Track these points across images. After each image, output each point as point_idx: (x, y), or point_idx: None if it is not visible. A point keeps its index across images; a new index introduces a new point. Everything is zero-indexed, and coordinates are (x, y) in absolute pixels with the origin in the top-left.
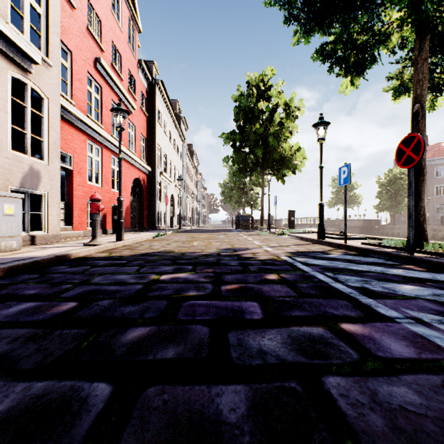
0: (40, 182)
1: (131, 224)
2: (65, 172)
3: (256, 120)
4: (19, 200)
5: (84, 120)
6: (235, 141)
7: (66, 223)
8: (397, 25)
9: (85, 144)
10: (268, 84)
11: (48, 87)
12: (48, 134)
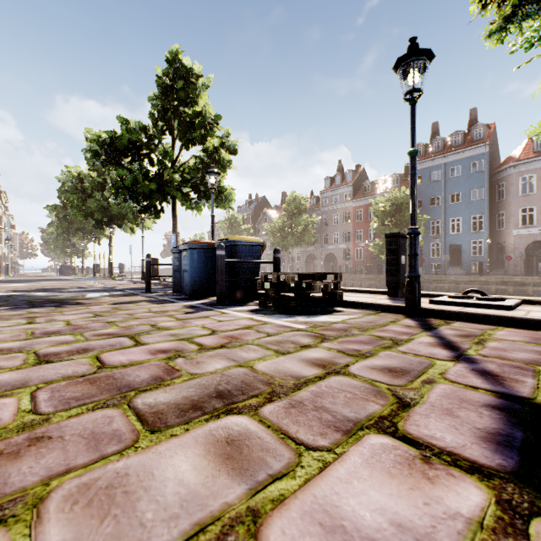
0: None
1: None
2: None
3: None
4: None
5: None
6: (59, 213)
7: None
8: None
9: None
10: None
11: None
12: None
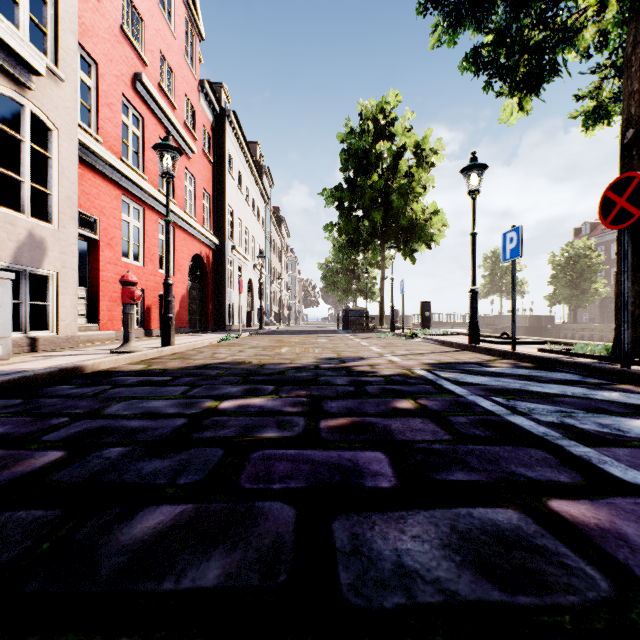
0: (45, 256)
1: (189, 322)
2: (88, 243)
3: (373, 169)
4: (7, 283)
5: (116, 165)
6: (342, 201)
7: (90, 319)
8: (594, 11)
9: (118, 202)
10: (391, 116)
11: (58, 111)
12: (59, 184)
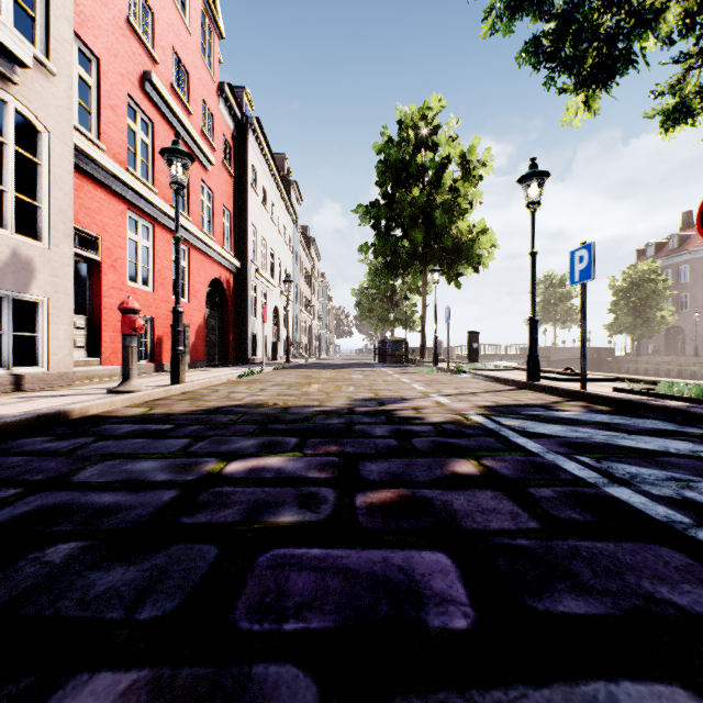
0: (33, 279)
1: (206, 355)
2: (88, 265)
3: (413, 182)
4: None
5: (120, 176)
6: (379, 219)
7: (90, 352)
8: None
9: (124, 218)
10: (434, 123)
11: (48, 111)
12: (50, 196)
